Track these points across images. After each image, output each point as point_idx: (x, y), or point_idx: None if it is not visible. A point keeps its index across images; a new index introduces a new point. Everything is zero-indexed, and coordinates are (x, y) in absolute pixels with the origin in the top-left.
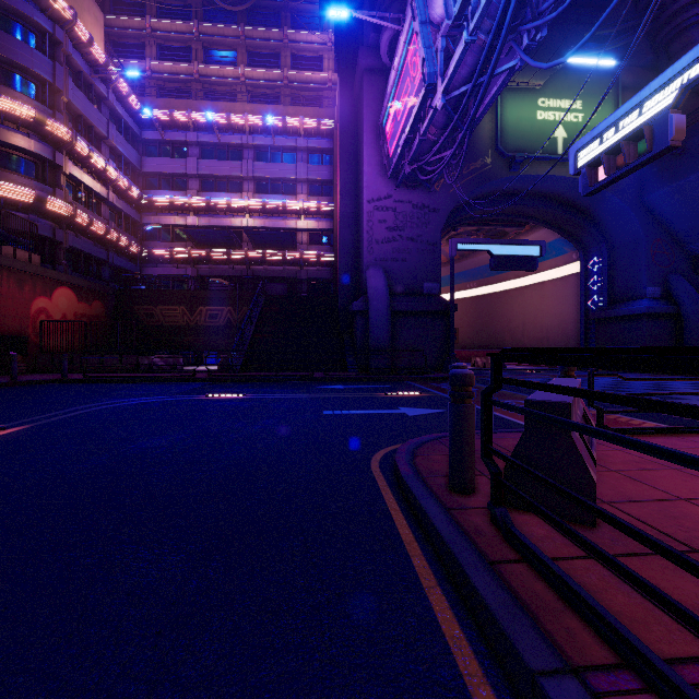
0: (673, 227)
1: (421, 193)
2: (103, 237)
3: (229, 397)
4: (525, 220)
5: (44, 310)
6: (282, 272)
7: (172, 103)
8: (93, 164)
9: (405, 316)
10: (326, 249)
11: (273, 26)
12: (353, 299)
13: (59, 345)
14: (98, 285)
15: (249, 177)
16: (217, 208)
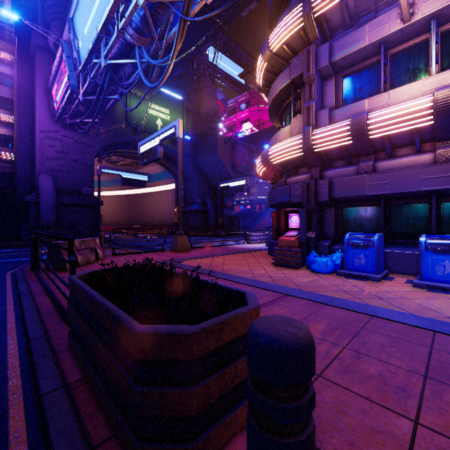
0: (206, 175)
1: (80, 134)
2: None
3: None
4: None
5: None
6: None
7: None
8: None
9: (69, 206)
10: (6, 150)
11: None
12: (29, 192)
13: None
14: None
15: None
16: None
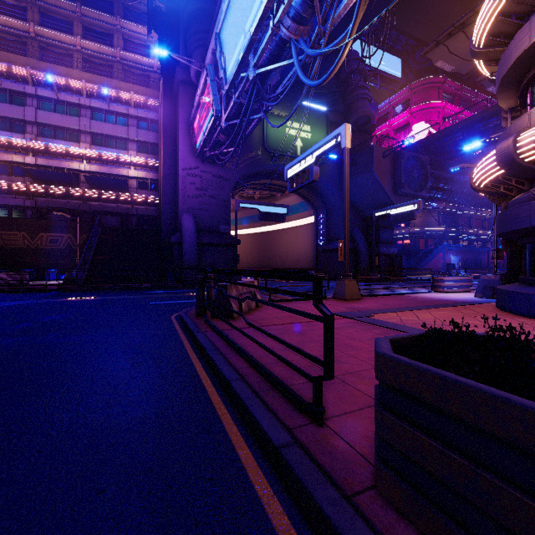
0: (354, 202)
1: (218, 168)
2: None
3: (84, 299)
4: (284, 189)
5: None
6: (116, 208)
7: (9, 56)
8: None
9: (208, 246)
10: (152, 194)
11: (107, 11)
12: (172, 233)
13: None
14: None
15: (86, 131)
16: (56, 152)
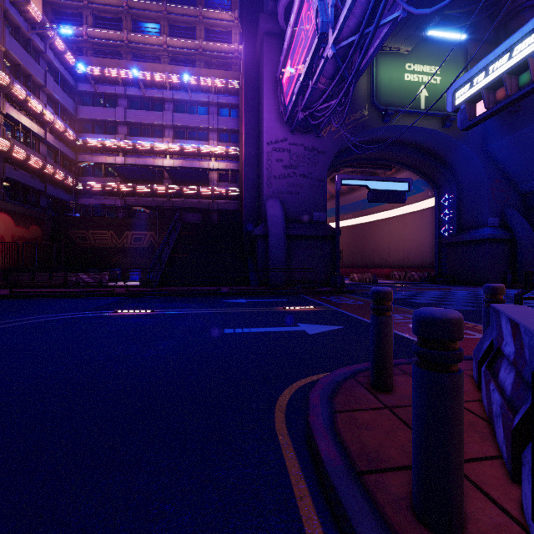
0: (508, 170)
1: (311, 138)
2: (40, 171)
3: (138, 312)
4: (393, 163)
5: None
6: (197, 204)
7: (103, 61)
8: (30, 107)
9: (298, 239)
10: (233, 186)
11: (190, 5)
12: (255, 226)
13: None
14: (35, 212)
15: (169, 125)
16: (142, 150)
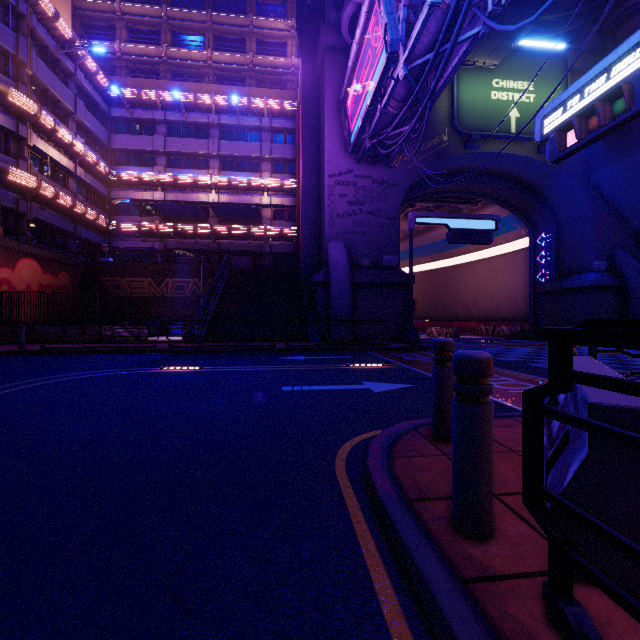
0: (618, 204)
1: (380, 169)
2: (70, 210)
3: (185, 369)
4: (478, 197)
5: (6, 281)
6: (247, 246)
7: (140, 82)
8: (59, 138)
9: (365, 287)
10: (289, 224)
11: (239, 13)
12: (315, 272)
13: (23, 316)
14: (65, 257)
15: (215, 155)
16: (184, 184)
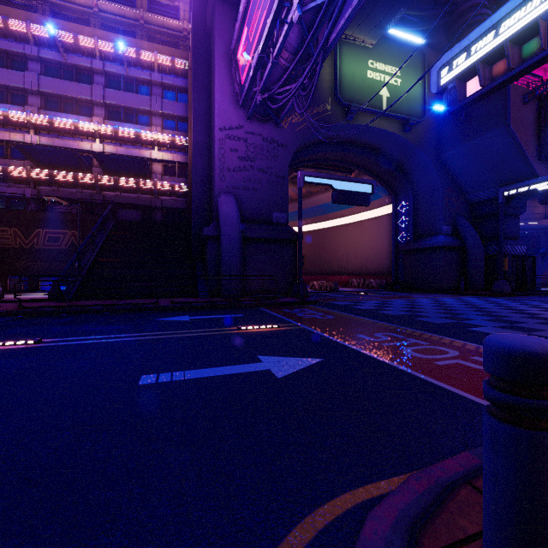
0: (459, 180)
1: (270, 128)
2: None
3: (9, 346)
4: (353, 167)
5: None
6: (136, 199)
7: (7, 10)
8: None
9: (256, 242)
10: (180, 181)
11: None
12: (205, 226)
13: None
14: None
15: (100, 102)
16: (63, 128)
